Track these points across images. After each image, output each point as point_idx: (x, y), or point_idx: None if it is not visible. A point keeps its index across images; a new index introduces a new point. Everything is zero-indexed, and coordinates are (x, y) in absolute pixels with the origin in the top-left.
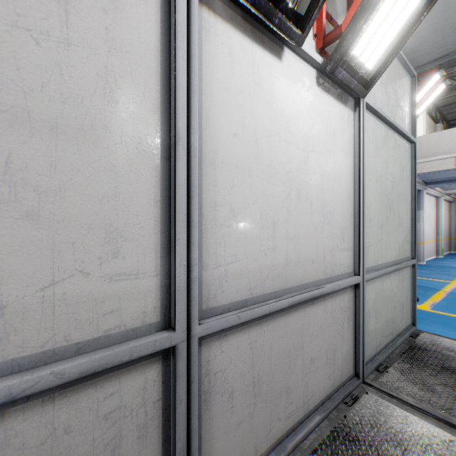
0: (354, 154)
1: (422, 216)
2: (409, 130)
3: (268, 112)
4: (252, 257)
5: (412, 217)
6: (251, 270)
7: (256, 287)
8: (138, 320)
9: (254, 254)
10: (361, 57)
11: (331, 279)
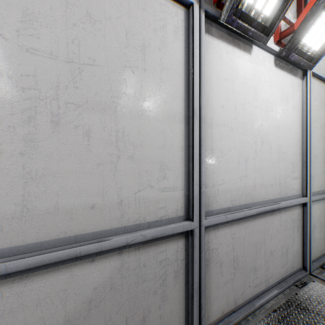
0: (302, 110)
1: None
2: None
3: (242, 89)
4: (233, 181)
5: None
6: (232, 189)
7: (235, 200)
8: (174, 213)
9: (234, 179)
10: (309, 43)
11: (285, 198)
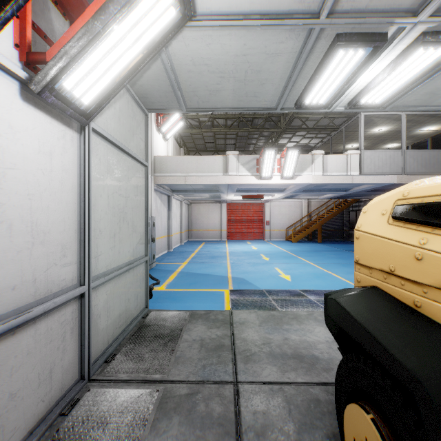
0: (80, 173)
1: (171, 215)
2: (143, 155)
3: None
4: None
5: (146, 224)
6: None
7: None
8: None
9: None
10: (75, 91)
11: (46, 299)
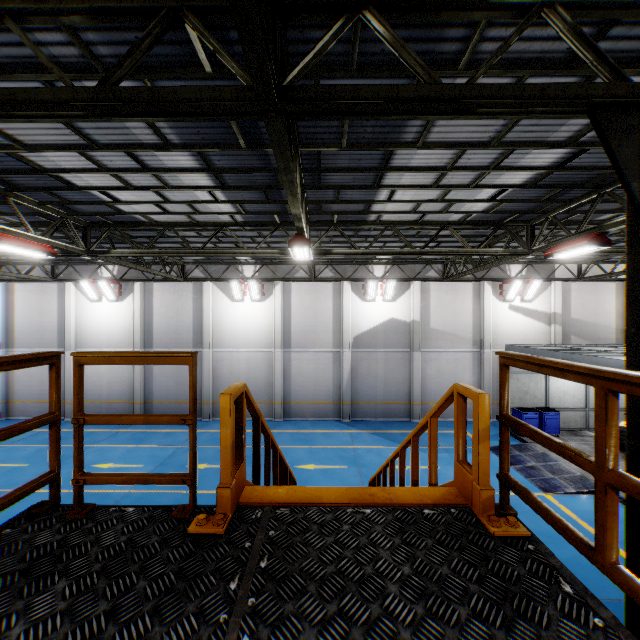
0: None
1: None
2: None
3: None
4: None
5: None
6: None
7: None
8: (622, 407)
9: None
10: None
11: None
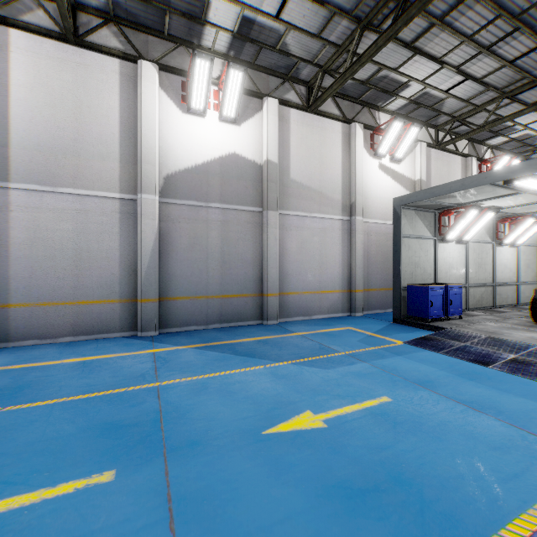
0: (516, 257)
1: None
2: (535, 242)
3: (501, 256)
4: (499, 277)
5: (536, 269)
6: (499, 278)
7: (500, 281)
8: (491, 282)
9: (499, 276)
10: (517, 242)
11: (511, 282)
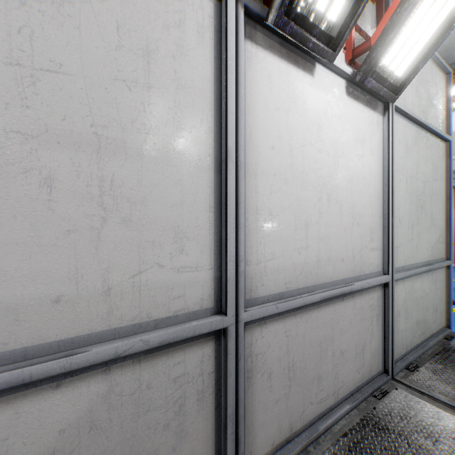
0: (383, 156)
1: None
2: (442, 128)
3: (301, 125)
4: (287, 255)
5: (445, 217)
6: (286, 266)
7: (291, 282)
8: (197, 305)
9: (289, 253)
10: (390, 65)
11: (360, 277)
